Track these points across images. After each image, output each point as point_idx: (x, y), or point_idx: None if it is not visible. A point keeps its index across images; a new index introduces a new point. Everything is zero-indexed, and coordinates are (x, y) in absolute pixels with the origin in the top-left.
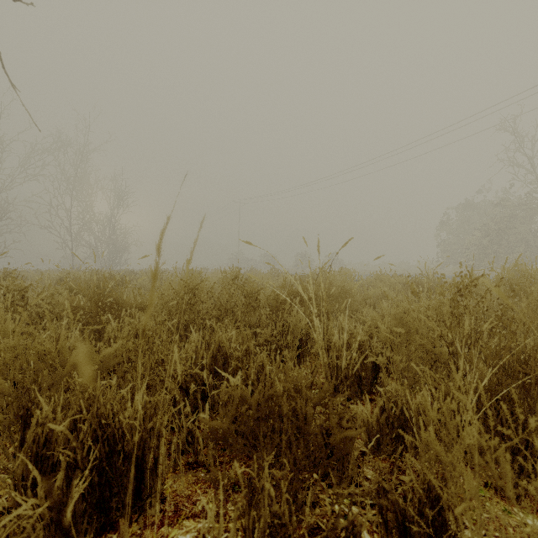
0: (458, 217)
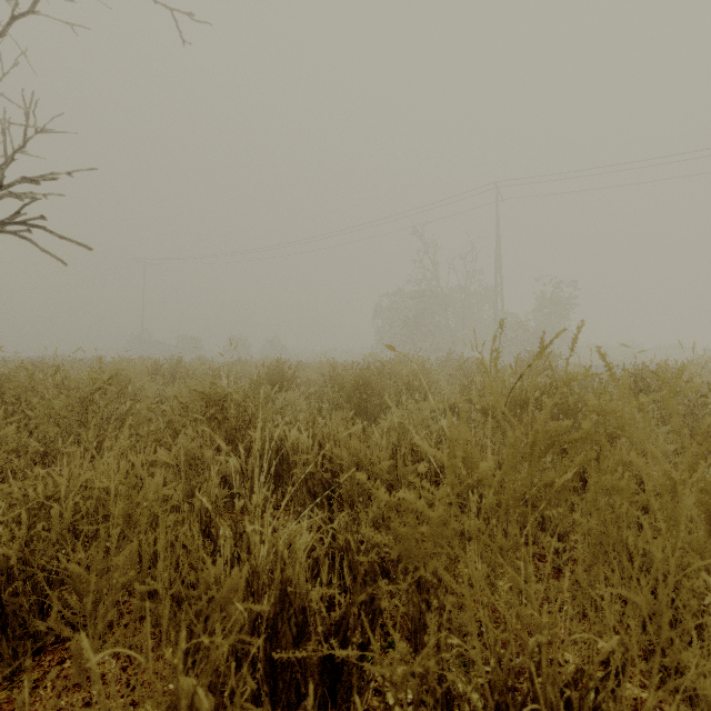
0: (393, 306)
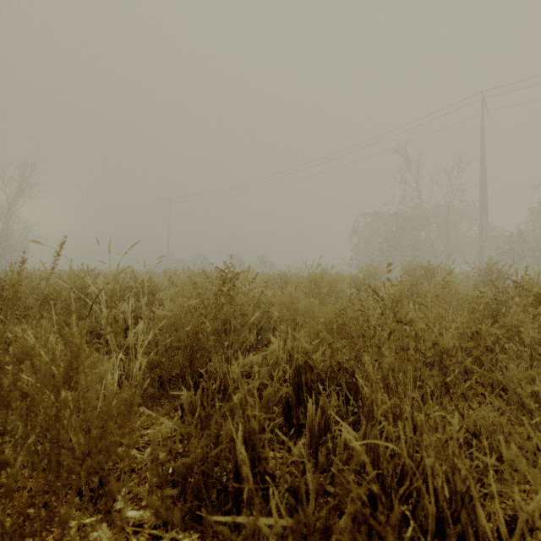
0: (367, 224)
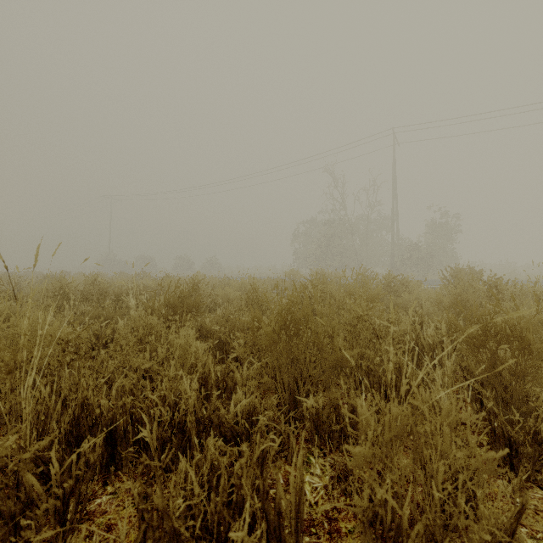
0: (307, 231)
